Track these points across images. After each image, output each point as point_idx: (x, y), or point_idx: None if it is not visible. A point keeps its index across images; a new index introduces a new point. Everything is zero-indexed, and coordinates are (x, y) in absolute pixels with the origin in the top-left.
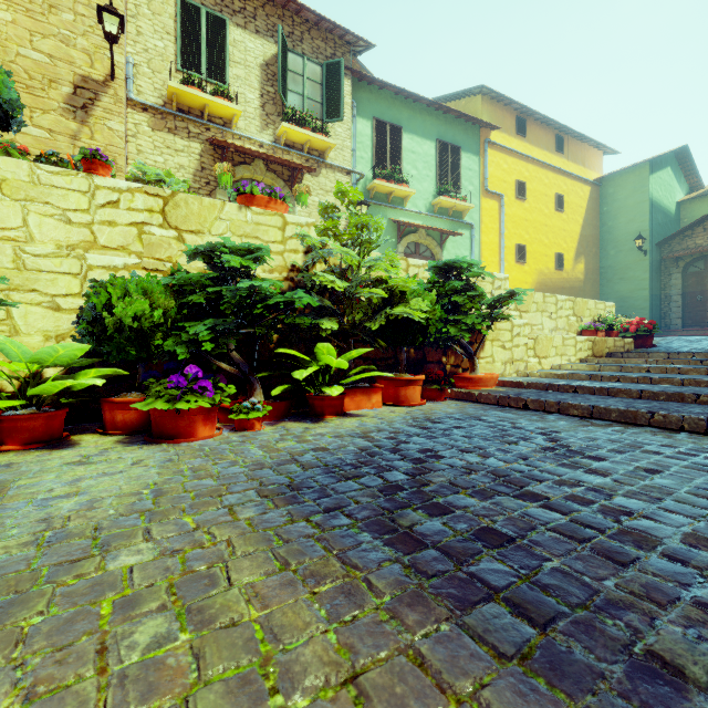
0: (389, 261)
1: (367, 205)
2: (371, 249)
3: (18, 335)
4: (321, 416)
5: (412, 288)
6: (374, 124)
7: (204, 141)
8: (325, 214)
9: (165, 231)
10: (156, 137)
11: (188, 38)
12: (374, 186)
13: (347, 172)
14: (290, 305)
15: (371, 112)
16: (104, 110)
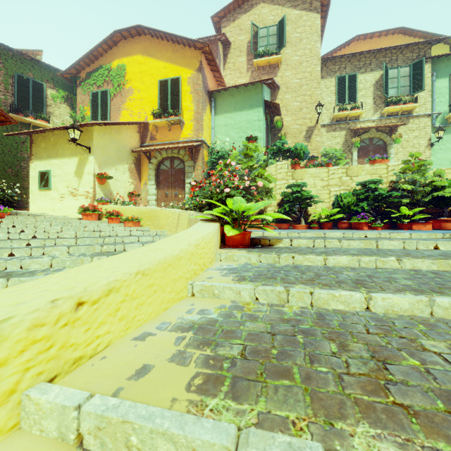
0: (439, 173)
1: (443, 130)
2: (425, 173)
3: (317, 208)
4: (402, 229)
5: (445, 184)
6: (450, 78)
7: (346, 129)
8: (404, 163)
9: (346, 178)
10: (328, 135)
11: (340, 91)
12: (450, 116)
13: (428, 115)
14: (390, 196)
15: (448, 72)
16: (314, 135)
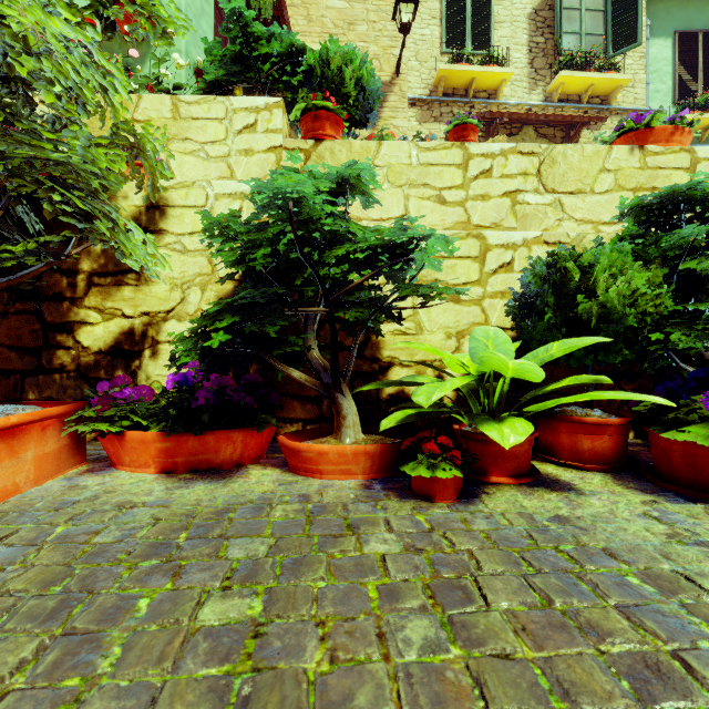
0: None
1: None
2: None
3: (421, 333)
4: None
5: None
6: (676, 40)
7: None
8: None
9: (539, 198)
10: (422, 130)
11: (452, 15)
12: None
13: (640, 113)
14: None
15: (670, 25)
16: (390, 109)
